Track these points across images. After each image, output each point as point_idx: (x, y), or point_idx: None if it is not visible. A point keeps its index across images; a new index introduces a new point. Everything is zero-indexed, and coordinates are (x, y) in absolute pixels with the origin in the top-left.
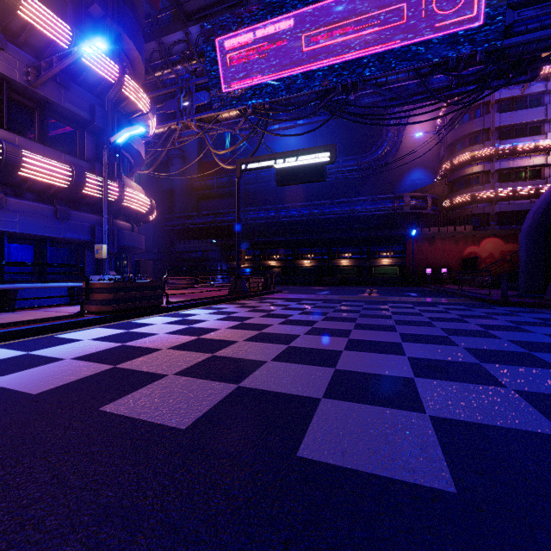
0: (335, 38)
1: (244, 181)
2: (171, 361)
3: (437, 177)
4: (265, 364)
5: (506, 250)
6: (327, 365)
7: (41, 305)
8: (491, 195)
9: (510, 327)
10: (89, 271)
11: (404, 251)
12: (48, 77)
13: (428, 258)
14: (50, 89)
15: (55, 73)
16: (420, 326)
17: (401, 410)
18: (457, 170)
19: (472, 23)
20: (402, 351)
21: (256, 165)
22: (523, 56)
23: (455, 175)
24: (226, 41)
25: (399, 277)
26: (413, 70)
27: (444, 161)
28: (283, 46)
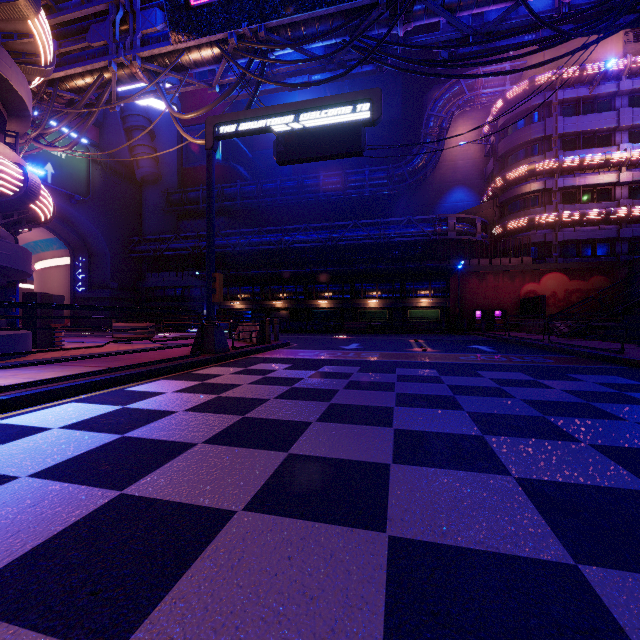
0: None
1: (240, 194)
2: None
3: (484, 198)
4: None
5: (572, 289)
6: None
7: None
8: (553, 218)
9: None
10: None
11: (447, 289)
12: None
13: (477, 298)
14: None
15: None
16: None
17: None
18: (511, 188)
19: None
20: None
21: (242, 127)
22: None
23: (509, 194)
24: None
25: (443, 322)
26: None
27: (494, 177)
28: None
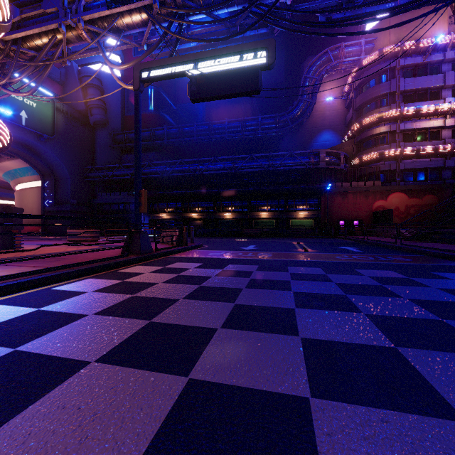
0: None
1: (166, 135)
2: None
3: (345, 139)
4: None
5: (410, 204)
6: None
7: None
8: (397, 153)
9: None
10: None
11: (319, 205)
12: None
13: (341, 211)
14: None
15: None
16: None
17: None
18: (365, 131)
19: None
20: None
21: (162, 72)
22: None
23: (364, 135)
24: None
25: (316, 229)
26: None
27: (353, 123)
28: None
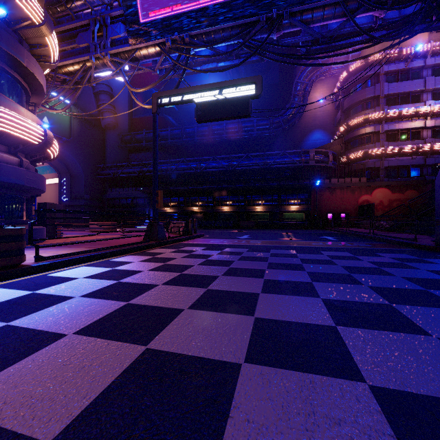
0: None
1: (170, 136)
2: None
3: (334, 138)
4: None
5: (393, 199)
6: None
7: None
8: (381, 151)
9: None
10: None
11: (309, 199)
12: None
13: (329, 205)
14: None
15: None
16: (437, 308)
17: None
18: (352, 131)
19: None
20: None
21: (175, 99)
22: None
23: (351, 135)
24: None
25: (306, 221)
26: (341, 3)
27: (341, 123)
28: None
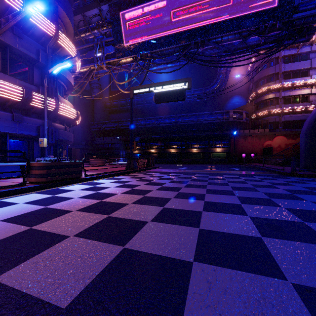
0: (190, 13)
1: (136, 102)
2: (76, 222)
3: (248, 101)
4: (146, 224)
5: (288, 143)
6: (193, 225)
7: (3, 177)
8: (279, 111)
9: (307, 191)
10: (37, 155)
11: (229, 144)
12: (6, 28)
13: (243, 148)
14: (9, 37)
15: (11, 26)
16: (249, 191)
17: (264, 276)
18: (260, 97)
19: (274, 4)
20: (244, 212)
21: (143, 90)
22: (304, 25)
23: (259, 99)
24: (124, 15)
25: (226, 159)
26: (238, 33)
27: (252, 91)
28: (159, 18)
